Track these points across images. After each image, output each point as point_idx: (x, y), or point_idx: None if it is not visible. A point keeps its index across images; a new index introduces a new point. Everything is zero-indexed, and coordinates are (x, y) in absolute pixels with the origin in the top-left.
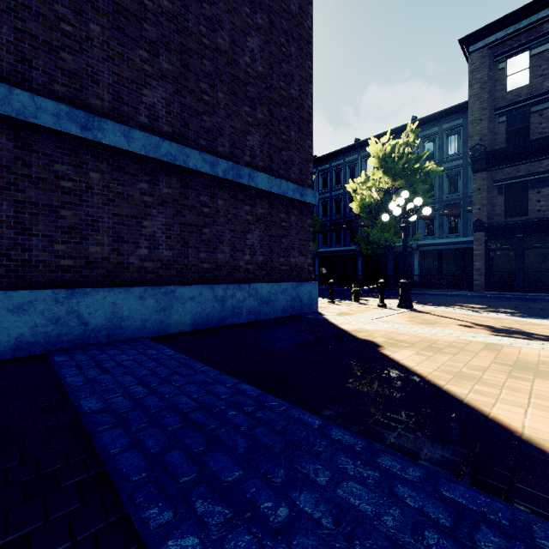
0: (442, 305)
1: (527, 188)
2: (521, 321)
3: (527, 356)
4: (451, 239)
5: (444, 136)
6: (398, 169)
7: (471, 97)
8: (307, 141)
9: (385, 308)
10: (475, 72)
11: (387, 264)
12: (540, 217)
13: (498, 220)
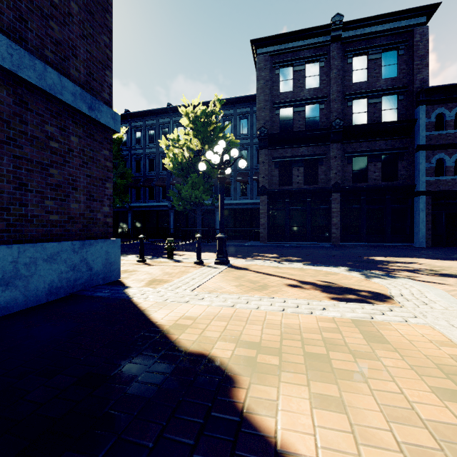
0: (247, 257)
1: (292, 166)
2: (316, 270)
3: (417, 344)
4: (243, 201)
5: (238, 119)
6: (206, 133)
7: (258, 89)
8: (102, 36)
9: (203, 265)
10: (261, 70)
11: (195, 219)
12: (299, 188)
13: (275, 187)
